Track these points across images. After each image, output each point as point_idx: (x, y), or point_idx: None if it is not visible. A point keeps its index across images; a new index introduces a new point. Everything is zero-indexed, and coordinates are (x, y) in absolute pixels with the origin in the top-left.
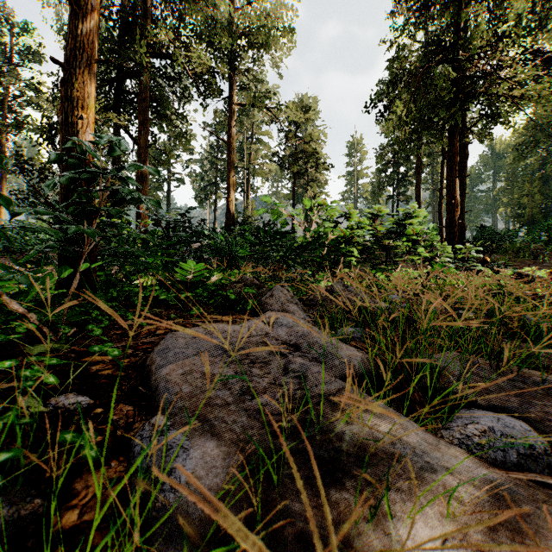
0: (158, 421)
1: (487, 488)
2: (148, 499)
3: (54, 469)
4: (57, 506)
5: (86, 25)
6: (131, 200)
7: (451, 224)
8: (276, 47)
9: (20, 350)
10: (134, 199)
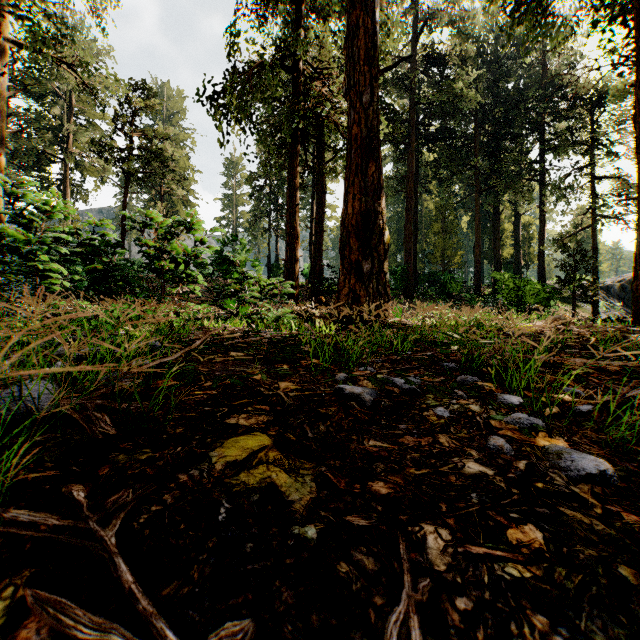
0: None
1: None
2: None
3: None
4: None
5: None
6: None
7: (291, 258)
8: None
9: None
10: None
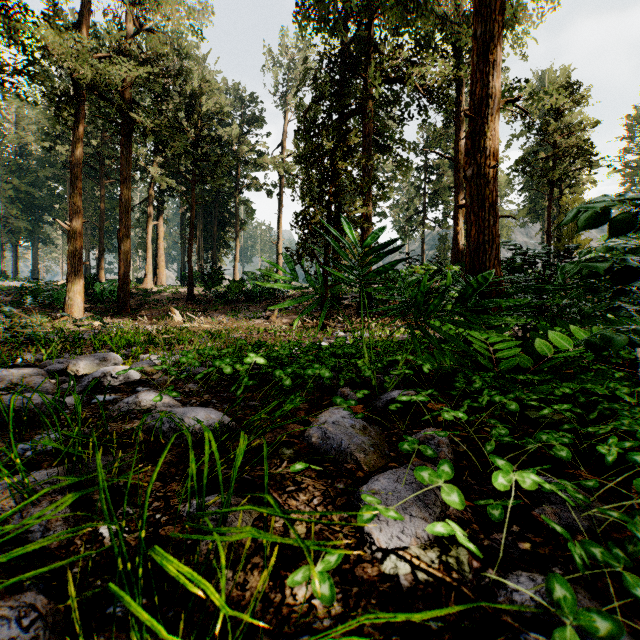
0: None
1: None
2: None
3: None
4: None
5: (495, 68)
6: None
7: None
8: (523, 19)
9: None
10: None
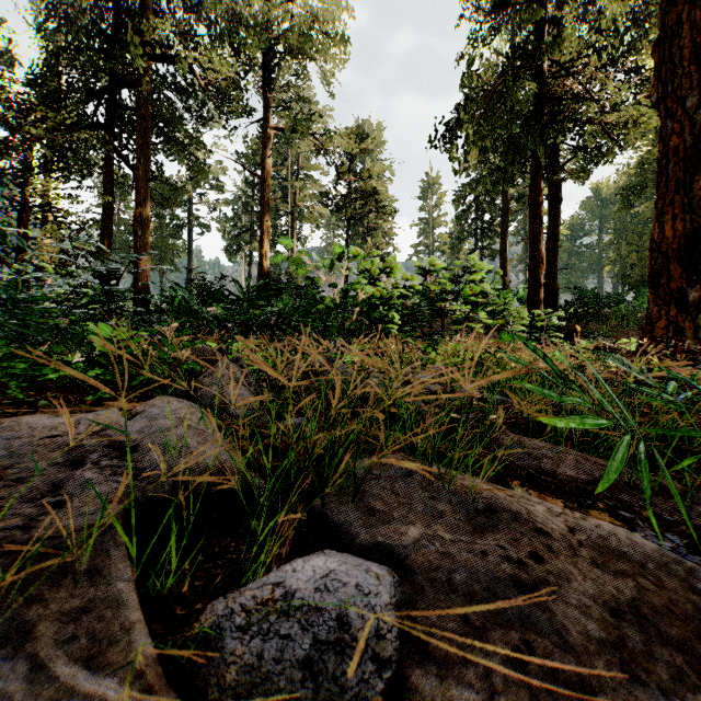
0: None
1: None
2: None
3: None
4: None
5: None
6: None
7: (535, 284)
8: (323, 56)
9: None
10: None
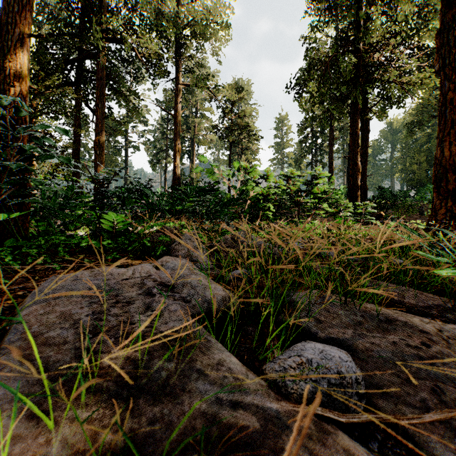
0: None
1: (263, 424)
2: None
3: None
4: None
5: (19, 3)
6: (40, 156)
7: (354, 185)
8: (215, 38)
9: None
10: (43, 156)
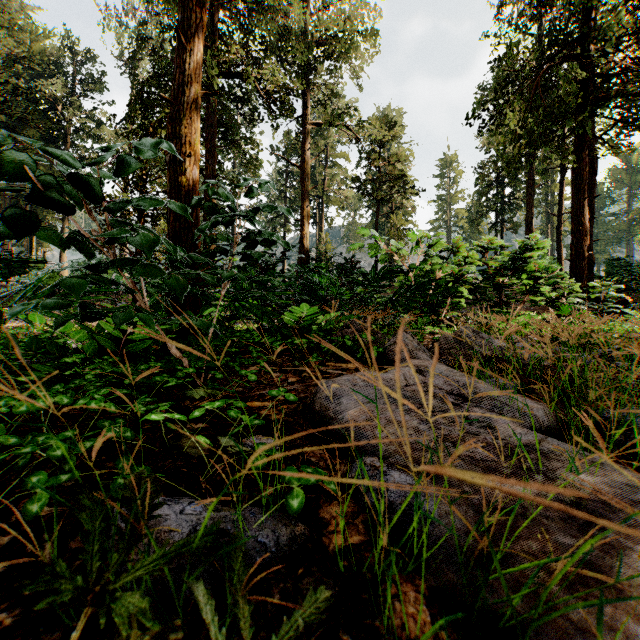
0: (423, 456)
1: None
2: (404, 529)
3: (339, 493)
4: (345, 526)
5: (193, 58)
6: (263, 242)
7: (578, 257)
8: (356, 55)
9: (181, 394)
10: (267, 241)
